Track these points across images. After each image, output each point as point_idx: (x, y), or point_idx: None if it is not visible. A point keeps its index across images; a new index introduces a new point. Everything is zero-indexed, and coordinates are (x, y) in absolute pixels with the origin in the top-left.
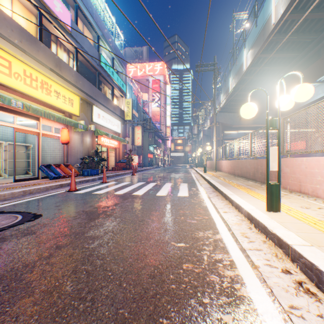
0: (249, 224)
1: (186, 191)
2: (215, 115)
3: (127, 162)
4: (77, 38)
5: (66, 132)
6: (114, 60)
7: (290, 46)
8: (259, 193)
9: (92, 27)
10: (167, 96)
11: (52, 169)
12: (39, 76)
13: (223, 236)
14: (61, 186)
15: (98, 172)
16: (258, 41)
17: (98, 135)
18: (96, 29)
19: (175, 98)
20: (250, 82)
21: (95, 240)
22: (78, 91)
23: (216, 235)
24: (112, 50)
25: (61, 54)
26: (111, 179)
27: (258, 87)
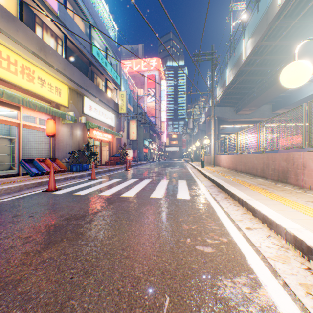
0: (301, 257)
1: (186, 191)
2: (214, 107)
3: (121, 156)
4: (66, 22)
5: (52, 123)
6: (107, 50)
7: (294, 32)
8: (284, 197)
9: (83, 13)
10: (162, 92)
11: (35, 164)
12: (19, 59)
13: (271, 294)
14: (40, 184)
15: (89, 167)
16: (261, 27)
17: (89, 128)
18: (87, 16)
19: (171, 88)
20: (248, 74)
21: (27, 310)
22: (66, 80)
23: (258, 290)
24: (105, 40)
25: (47, 39)
26: (101, 175)
27: (257, 79)
